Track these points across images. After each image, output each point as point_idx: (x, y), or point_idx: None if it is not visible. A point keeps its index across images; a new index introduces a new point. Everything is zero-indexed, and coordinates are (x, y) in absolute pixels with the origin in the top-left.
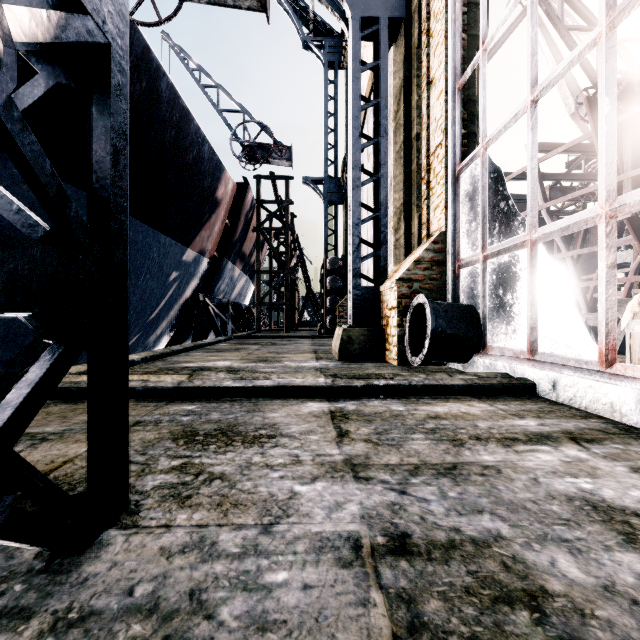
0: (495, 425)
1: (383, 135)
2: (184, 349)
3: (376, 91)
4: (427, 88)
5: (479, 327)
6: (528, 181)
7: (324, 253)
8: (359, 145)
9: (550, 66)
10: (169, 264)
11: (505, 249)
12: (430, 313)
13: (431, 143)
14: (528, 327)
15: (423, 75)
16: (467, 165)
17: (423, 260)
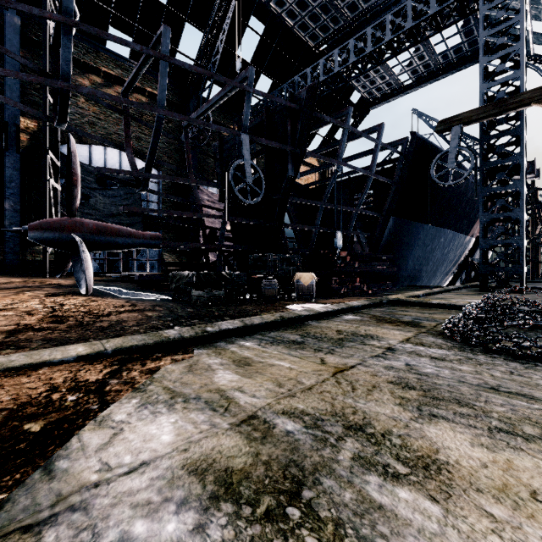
0: None
1: None
2: None
3: None
4: None
5: None
6: None
7: None
8: None
9: None
10: (459, 245)
11: None
12: None
13: None
14: None
15: None
16: None
17: None
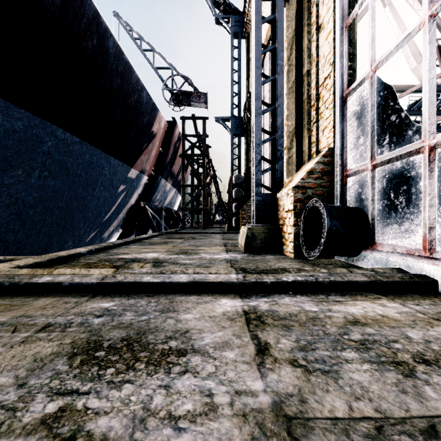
0: (429, 336)
1: (279, 73)
2: (125, 242)
3: (273, 40)
4: (316, 32)
5: (368, 226)
6: (425, 91)
7: (231, 172)
8: (260, 81)
9: (396, 34)
10: (118, 179)
11: (397, 157)
12: (326, 214)
13: (320, 76)
14: (425, 227)
15: (312, 23)
16: (355, 89)
17: (315, 171)
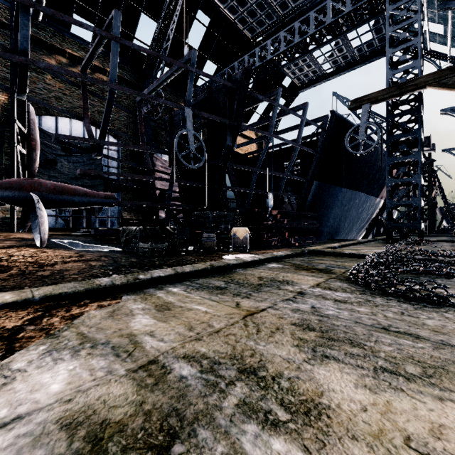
0: None
1: None
2: None
3: None
4: None
5: None
6: None
7: None
8: None
9: None
10: (370, 206)
11: None
12: None
13: None
14: None
15: None
16: None
17: None
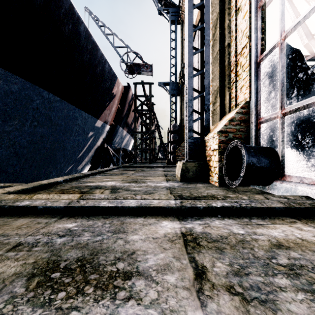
0: None
1: (207, 46)
2: (92, 173)
3: (202, 21)
4: (235, 13)
5: (279, 162)
6: None
7: (169, 122)
8: (192, 52)
9: (292, 19)
10: (88, 128)
11: (304, 106)
12: (245, 152)
13: (238, 47)
14: None
15: (232, 6)
16: (267, 55)
17: (235, 119)
